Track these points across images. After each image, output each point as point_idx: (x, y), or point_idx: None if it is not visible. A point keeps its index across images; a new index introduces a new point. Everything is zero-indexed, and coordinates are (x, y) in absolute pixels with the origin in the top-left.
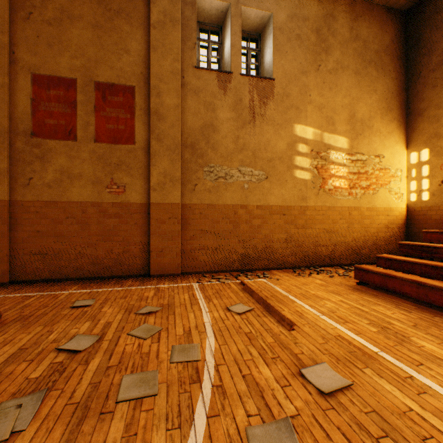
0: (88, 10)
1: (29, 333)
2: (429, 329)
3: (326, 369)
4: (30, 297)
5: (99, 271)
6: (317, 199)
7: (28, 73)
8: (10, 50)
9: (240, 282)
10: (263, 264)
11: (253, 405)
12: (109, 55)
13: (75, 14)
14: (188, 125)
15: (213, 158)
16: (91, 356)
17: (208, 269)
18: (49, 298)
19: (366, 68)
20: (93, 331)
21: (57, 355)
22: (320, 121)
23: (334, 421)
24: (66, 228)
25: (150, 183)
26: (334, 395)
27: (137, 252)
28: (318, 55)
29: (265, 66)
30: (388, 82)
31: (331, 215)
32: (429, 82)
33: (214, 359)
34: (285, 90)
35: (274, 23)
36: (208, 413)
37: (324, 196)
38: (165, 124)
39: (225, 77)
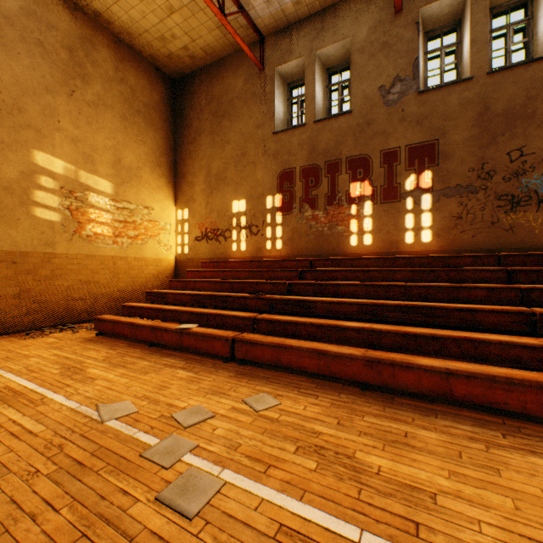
0: None
1: None
2: (115, 359)
3: None
4: None
5: None
6: (71, 245)
7: None
8: None
9: None
10: None
11: None
12: None
13: None
14: None
15: None
16: None
17: None
18: None
19: (135, 116)
20: None
21: None
22: (75, 156)
23: None
24: None
25: None
26: None
27: None
28: (72, 78)
29: None
30: (158, 139)
31: (91, 265)
32: (189, 151)
33: None
34: (18, 101)
35: None
36: None
37: (82, 243)
38: None
39: None
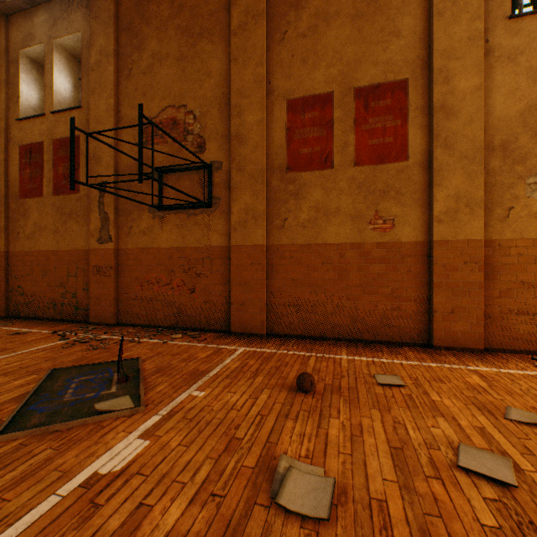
0: None
1: (370, 418)
2: None
3: None
4: (307, 358)
5: (359, 332)
6: None
7: (282, 101)
8: (266, 81)
9: None
10: None
11: None
12: (371, 48)
13: (330, 13)
14: (495, 115)
15: None
16: None
17: (533, 348)
18: (330, 363)
19: None
20: (474, 442)
21: (470, 480)
22: None
23: None
24: (321, 275)
25: (432, 212)
26: None
27: (410, 312)
28: None
29: None
30: None
31: None
32: None
33: None
34: None
35: None
36: None
37: None
38: (456, 122)
39: None
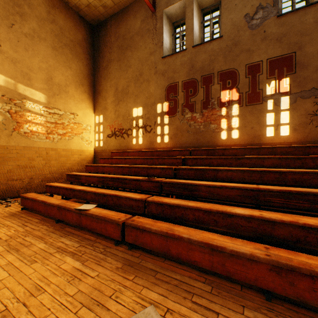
0: None
1: None
2: (17, 239)
3: None
4: None
5: None
6: (10, 139)
7: None
8: None
9: None
10: None
11: None
12: None
13: None
14: None
15: None
16: None
17: None
18: None
19: (63, 48)
20: None
21: None
22: (14, 72)
23: None
24: None
25: None
26: None
27: None
28: (11, 14)
29: None
30: (81, 66)
31: (27, 154)
32: (103, 75)
33: None
34: None
35: None
36: None
37: (20, 138)
38: None
39: None
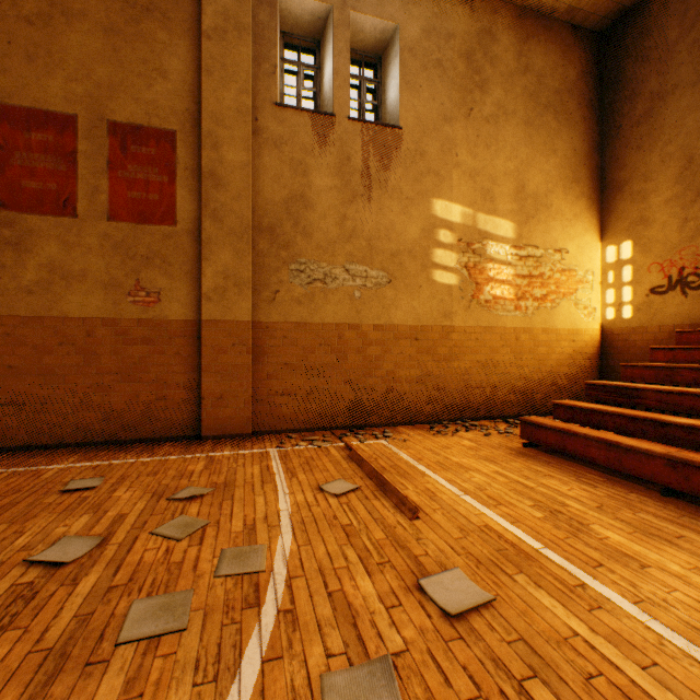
0: (98, 2)
1: None
2: (619, 511)
3: (458, 577)
4: None
5: (115, 432)
6: (467, 315)
7: None
8: None
9: (346, 445)
10: (384, 417)
11: (339, 639)
12: (132, 78)
13: (74, 9)
14: (264, 196)
15: (305, 250)
16: (84, 570)
17: (296, 426)
18: (25, 477)
19: (541, 116)
20: (94, 530)
21: (25, 571)
22: (472, 195)
23: (460, 657)
24: (59, 360)
25: (202, 289)
26: (466, 617)
27: (180, 400)
28: (468, 93)
29: (388, 106)
30: (574, 139)
31: (488, 340)
32: (632, 140)
33: (287, 569)
34: (418, 145)
35: (401, 40)
36: (264, 655)
37: (479, 312)
38: (226, 194)
39: (324, 122)
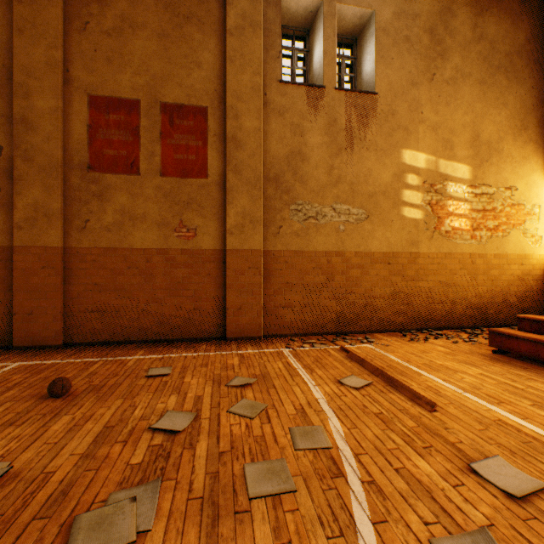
0: (153, 16)
1: (109, 407)
2: None
3: (503, 464)
4: (94, 364)
5: (165, 333)
6: (430, 243)
7: (84, 95)
8: (64, 67)
9: (339, 347)
10: (363, 326)
11: (426, 510)
12: (177, 69)
13: (137, 22)
14: (271, 153)
15: (301, 194)
16: (194, 438)
17: (295, 331)
18: (116, 365)
19: (494, 75)
20: (185, 407)
21: (152, 436)
22: (434, 145)
23: None
24: (128, 280)
25: (226, 225)
26: (529, 500)
27: (210, 310)
28: (431, 61)
29: (364, 77)
30: (522, 93)
31: (448, 264)
32: None
33: (349, 447)
34: (390, 106)
35: (376, 22)
36: (370, 518)
37: (440, 240)
38: (243, 153)
39: (316, 93)
